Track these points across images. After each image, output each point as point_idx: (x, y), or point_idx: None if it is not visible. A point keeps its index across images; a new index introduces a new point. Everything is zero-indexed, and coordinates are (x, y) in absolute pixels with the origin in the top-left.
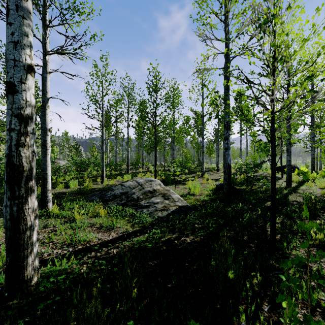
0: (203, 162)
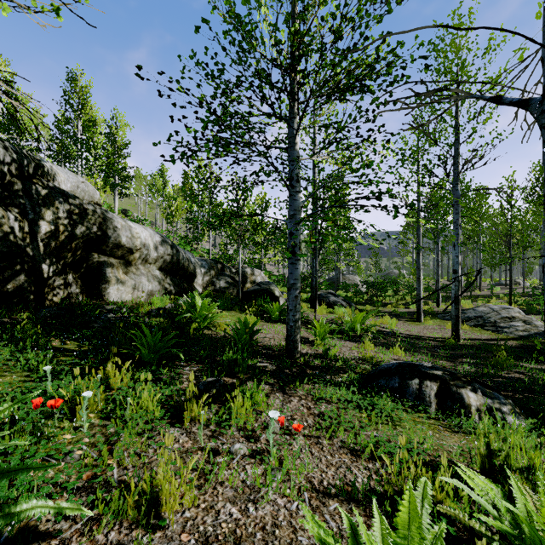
0: None
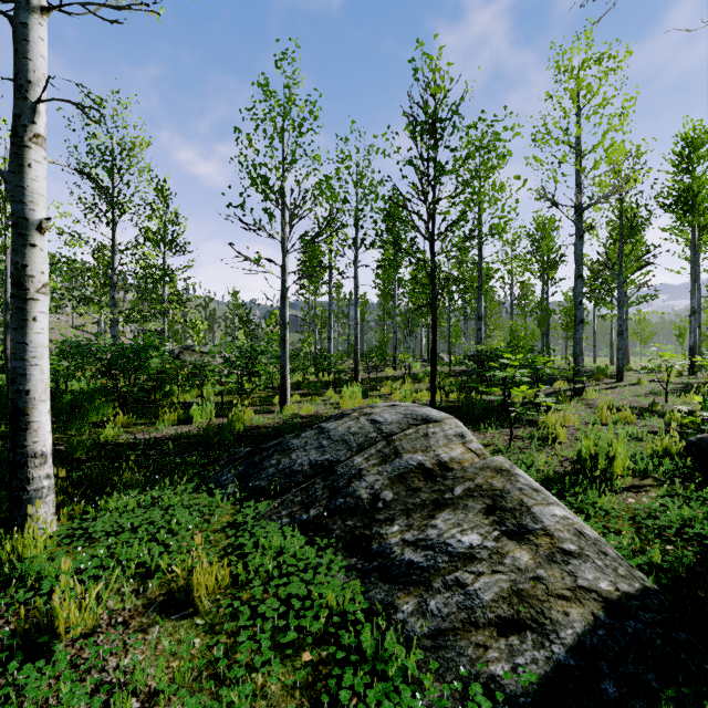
0: (580, 353)
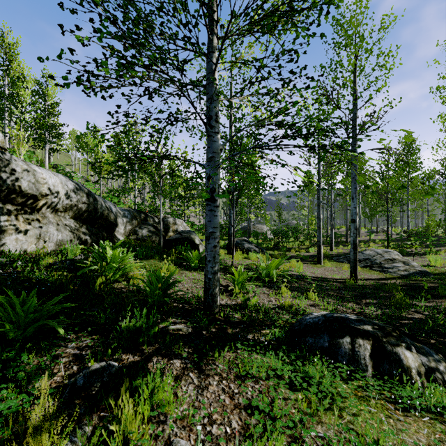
0: None
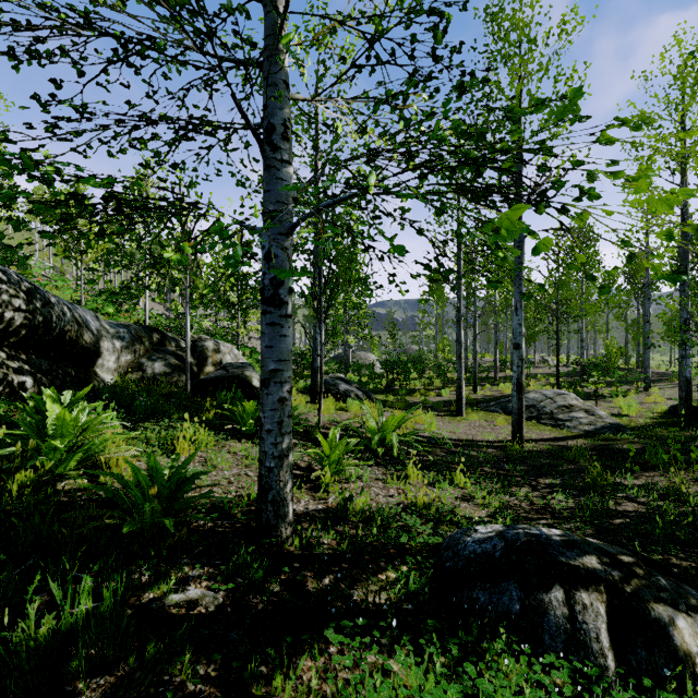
0: (648, 366)
